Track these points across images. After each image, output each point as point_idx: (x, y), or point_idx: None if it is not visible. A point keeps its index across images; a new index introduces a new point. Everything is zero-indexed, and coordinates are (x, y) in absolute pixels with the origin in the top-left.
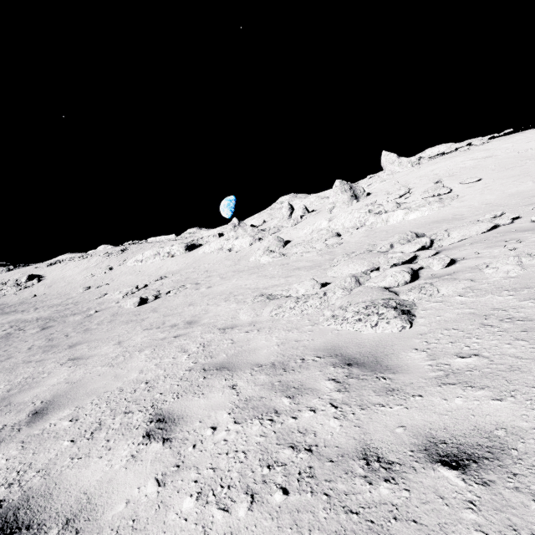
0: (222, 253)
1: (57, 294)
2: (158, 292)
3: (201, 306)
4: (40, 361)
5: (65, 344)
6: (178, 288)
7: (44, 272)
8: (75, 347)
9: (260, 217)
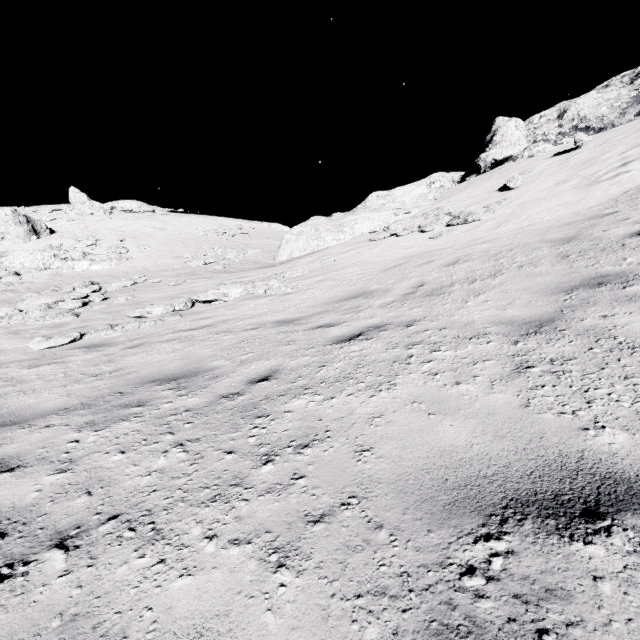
0: None
1: None
2: None
3: None
4: None
5: None
6: None
7: None
8: None
9: None
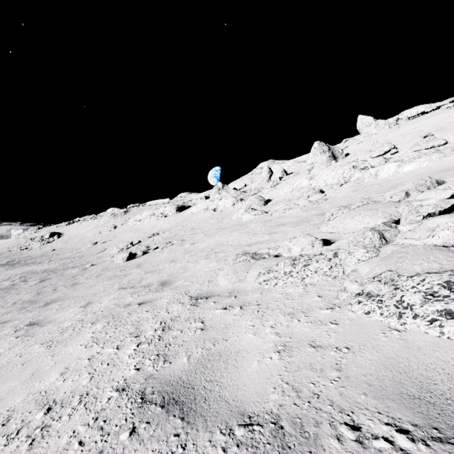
0: (208, 213)
1: (70, 248)
2: (148, 247)
3: (181, 263)
4: (4, 323)
5: (44, 301)
6: (165, 244)
7: (63, 230)
8: (49, 305)
9: (242, 181)
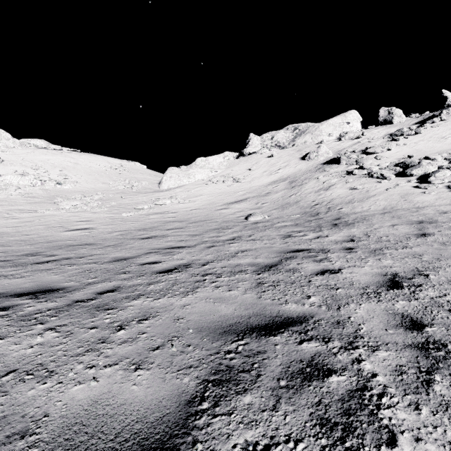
0: None
1: None
2: None
3: None
4: None
5: None
6: None
7: None
8: None
9: None
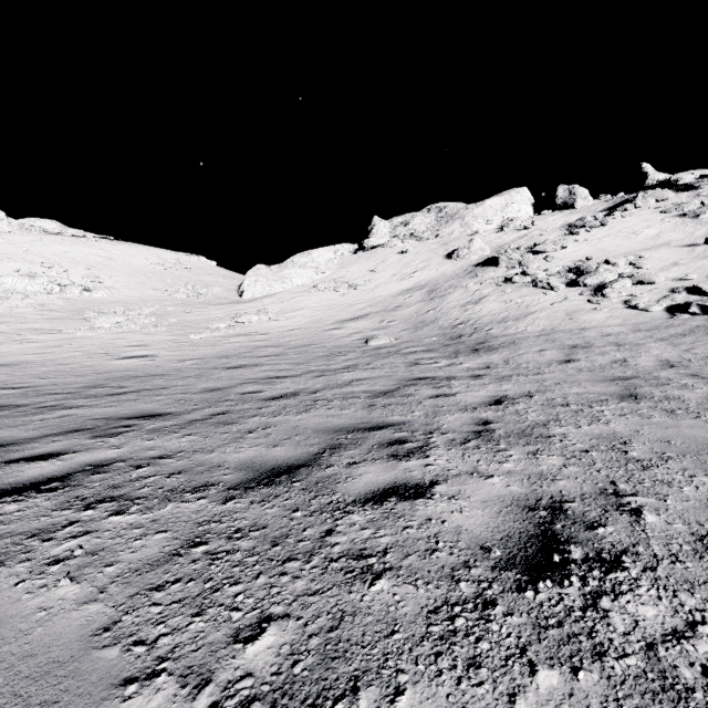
0: None
1: None
2: None
3: None
4: None
5: None
6: None
7: None
8: None
9: None
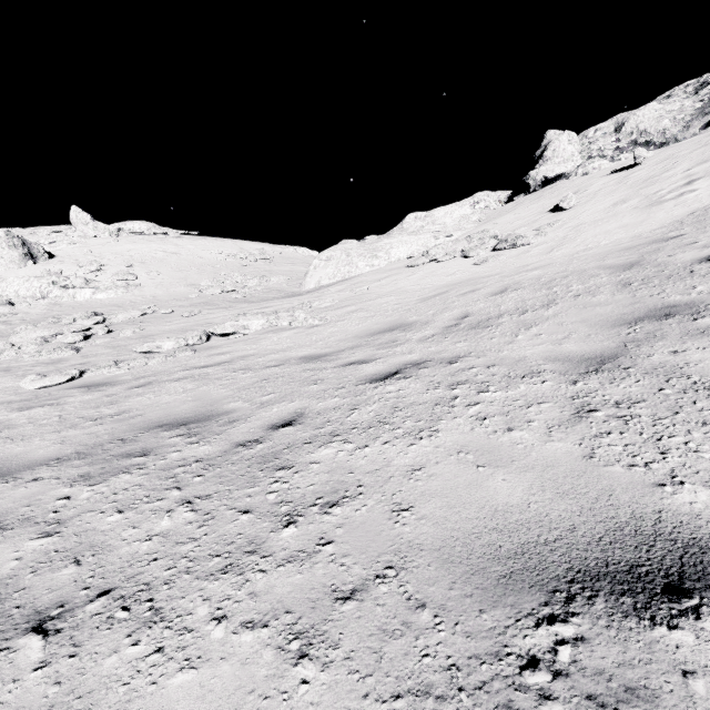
0: None
1: None
2: None
3: None
4: None
5: None
6: None
7: None
8: None
9: None
